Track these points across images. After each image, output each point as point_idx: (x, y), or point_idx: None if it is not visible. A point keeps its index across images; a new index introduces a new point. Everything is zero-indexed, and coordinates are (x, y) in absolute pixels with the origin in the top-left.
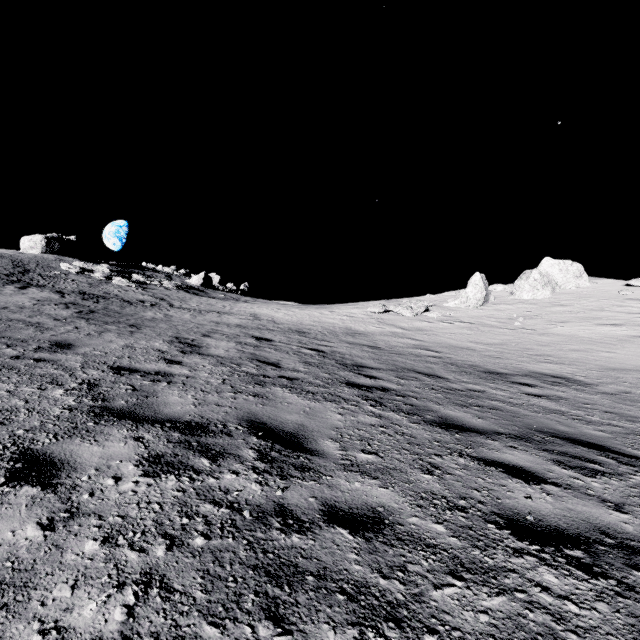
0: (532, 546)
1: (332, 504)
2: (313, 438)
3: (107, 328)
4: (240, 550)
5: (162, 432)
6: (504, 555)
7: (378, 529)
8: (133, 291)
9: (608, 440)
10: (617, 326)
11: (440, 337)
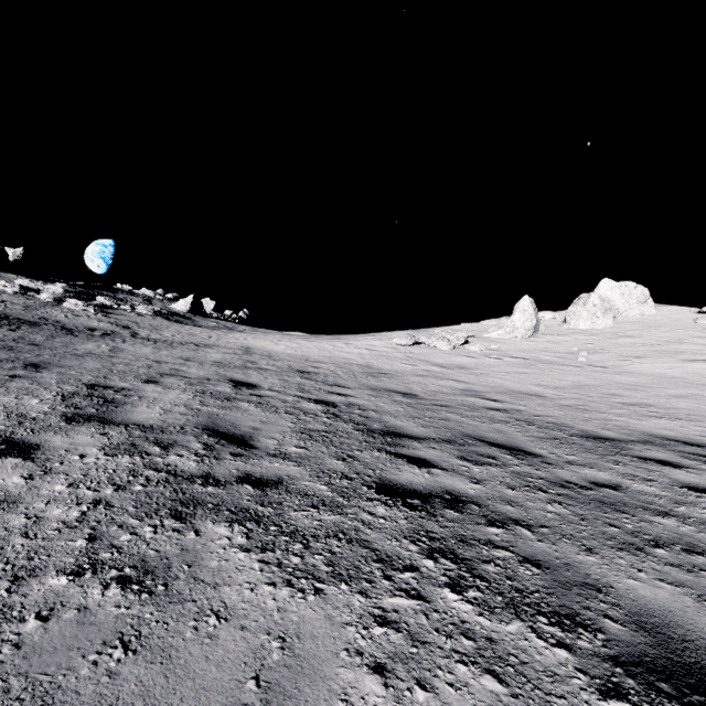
0: None
1: None
2: None
3: None
4: None
5: None
6: None
7: None
8: (87, 316)
9: None
10: None
11: (491, 378)
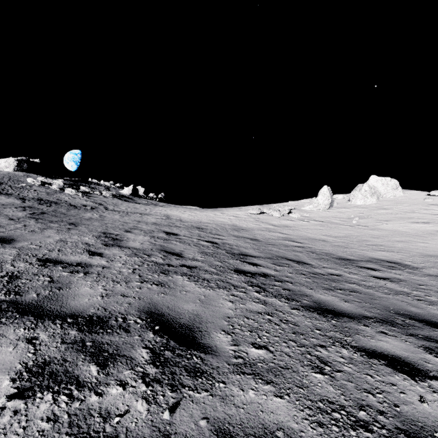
0: None
1: (226, 429)
2: (207, 331)
3: (50, 226)
4: None
5: (60, 330)
6: None
7: None
8: (79, 198)
9: None
10: (426, 223)
11: (301, 231)
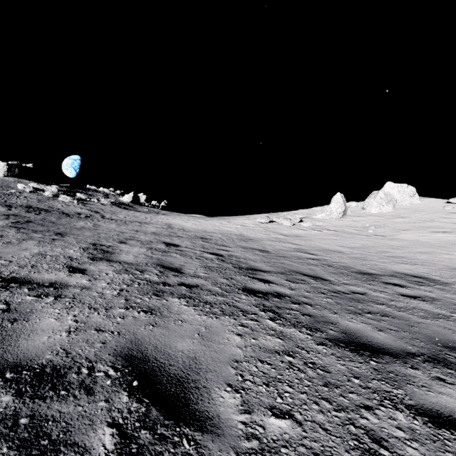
0: None
1: None
2: (206, 386)
3: (32, 236)
4: None
5: None
6: None
7: None
8: (74, 206)
9: None
10: (447, 233)
11: (314, 242)
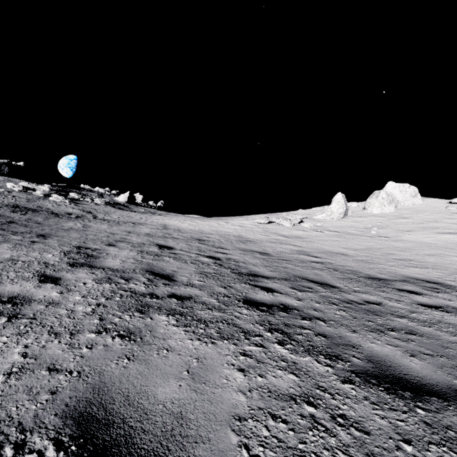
0: None
1: None
2: None
3: (9, 238)
4: None
5: None
6: None
7: None
8: (65, 205)
9: None
10: (453, 234)
11: (316, 243)
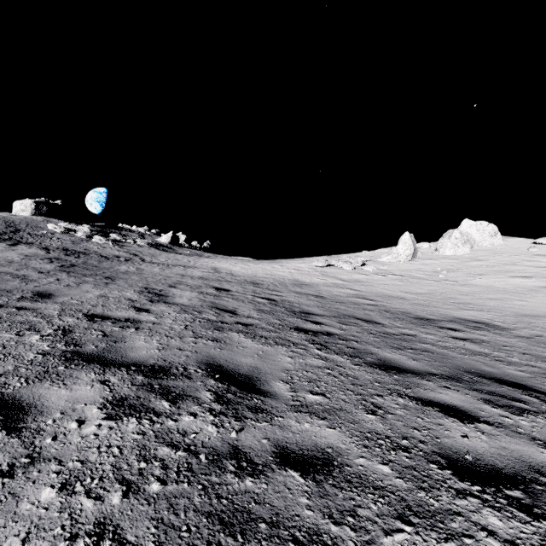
0: (474, 487)
1: (283, 445)
2: (266, 380)
3: (85, 280)
4: (195, 496)
5: (127, 375)
6: (448, 497)
7: (327, 471)
8: (110, 248)
9: (529, 380)
10: (527, 278)
11: (375, 288)
